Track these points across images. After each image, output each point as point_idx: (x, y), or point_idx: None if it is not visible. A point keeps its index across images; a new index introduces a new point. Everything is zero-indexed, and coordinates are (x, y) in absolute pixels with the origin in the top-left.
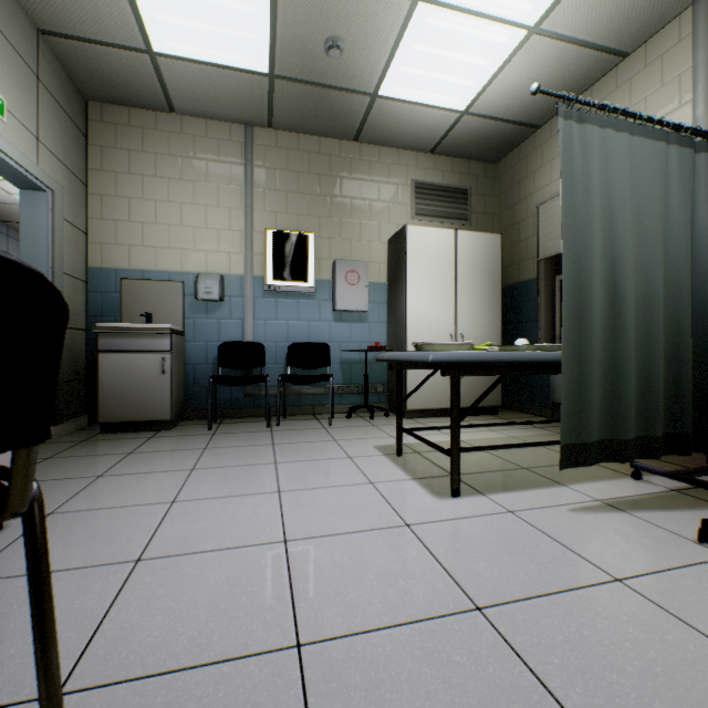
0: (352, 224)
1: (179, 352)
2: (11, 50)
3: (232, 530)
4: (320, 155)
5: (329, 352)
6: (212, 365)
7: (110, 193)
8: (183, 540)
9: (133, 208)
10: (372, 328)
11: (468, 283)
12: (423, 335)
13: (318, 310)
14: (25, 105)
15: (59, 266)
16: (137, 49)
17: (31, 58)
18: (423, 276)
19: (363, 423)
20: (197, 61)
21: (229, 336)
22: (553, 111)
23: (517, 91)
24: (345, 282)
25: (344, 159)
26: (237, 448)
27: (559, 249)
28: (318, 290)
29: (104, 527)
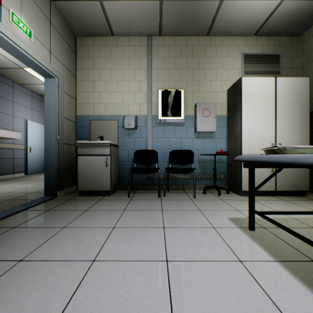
0: (205, 82)
1: (115, 155)
2: (35, 6)
3: None
4: (187, 46)
5: (192, 155)
6: (131, 162)
7: (85, 79)
8: None
9: (95, 85)
10: (217, 141)
11: (284, 111)
12: (252, 145)
13: (185, 132)
14: (43, 34)
15: (61, 114)
16: None
17: (46, 11)
18: (252, 107)
19: (214, 197)
20: None
21: (139, 147)
22: None
23: None
24: (202, 115)
25: (200, 47)
26: (141, 212)
27: None
28: (185, 121)
29: (40, 284)
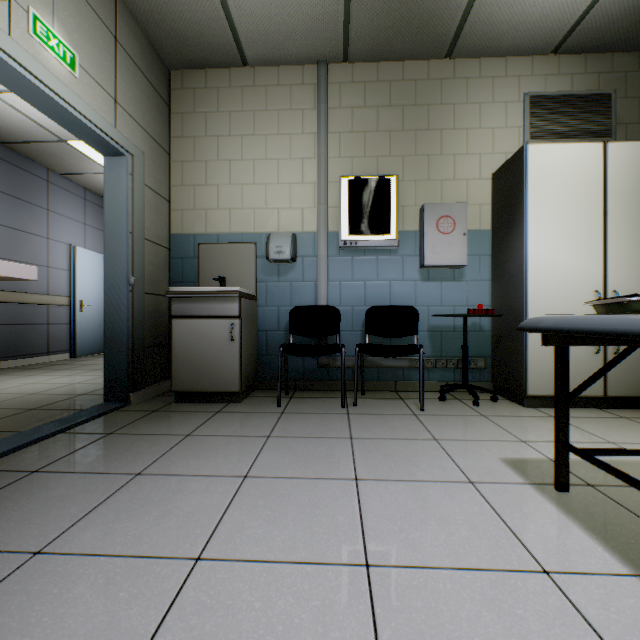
0: (443, 160)
1: (250, 317)
2: (84, 4)
3: None
4: (403, 83)
5: (415, 317)
6: (284, 332)
7: (189, 158)
8: None
9: (209, 171)
10: (469, 287)
11: (625, 217)
12: (551, 294)
13: (400, 267)
14: (101, 64)
15: (138, 231)
16: None
17: (108, 16)
18: (551, 211)
19: (465, 410)
20: None
21: (301, 300)
22: None
23: None
24: (436, 231)
25: (433, 83)
26: (305, 441)
27: None
28: (400, 244)
29: (73, 617)
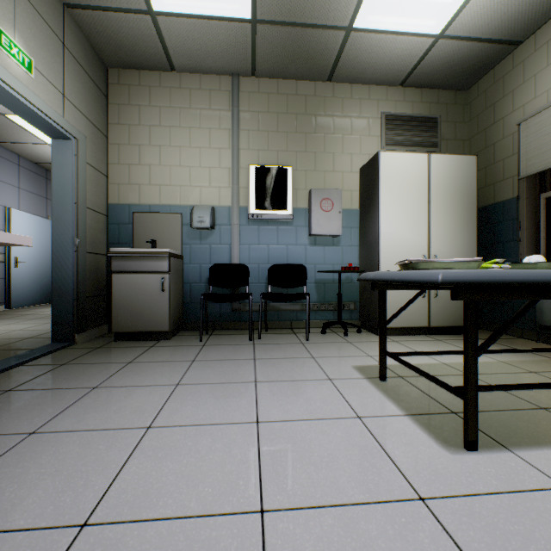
0: (326, 156)
1: (177, 273)
2: (39, 18)
3: (201, 481)
4: (297, 96)
5: (305, 272)
6: (205, 284)
7: (124, 142)
8: (142, 492)
9: (142, 153)
10: (344, 250)
11: (441, 205)
12: (395, 256)
13: (295, 235)
14: (52, 66)
15: (82, 201)
16: (140, 11)
17: (57, 27)
18: (395, 199)
19: (337, 339)
20: (189, 15)
21: (219, 259)
22: (540, 21)
23: (501, 2)
24: (320, 209)
25: (318, 99)
26: (221, 362)
27: (547, 164)
28: (295, 217)
29: (71, 459)
